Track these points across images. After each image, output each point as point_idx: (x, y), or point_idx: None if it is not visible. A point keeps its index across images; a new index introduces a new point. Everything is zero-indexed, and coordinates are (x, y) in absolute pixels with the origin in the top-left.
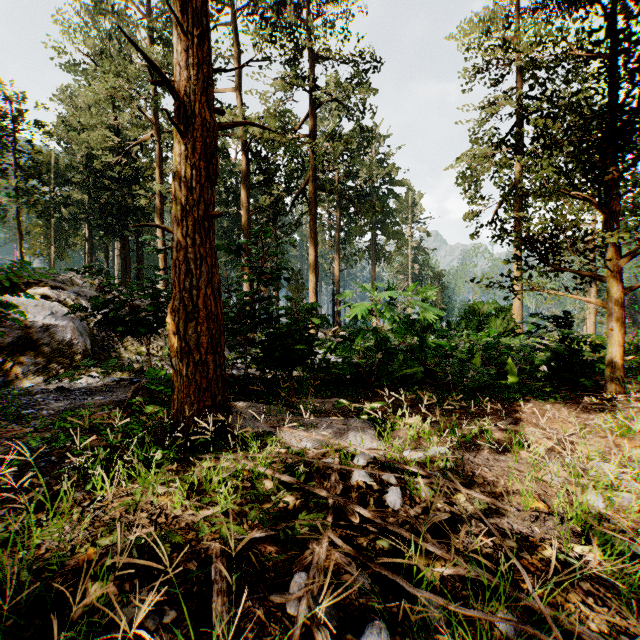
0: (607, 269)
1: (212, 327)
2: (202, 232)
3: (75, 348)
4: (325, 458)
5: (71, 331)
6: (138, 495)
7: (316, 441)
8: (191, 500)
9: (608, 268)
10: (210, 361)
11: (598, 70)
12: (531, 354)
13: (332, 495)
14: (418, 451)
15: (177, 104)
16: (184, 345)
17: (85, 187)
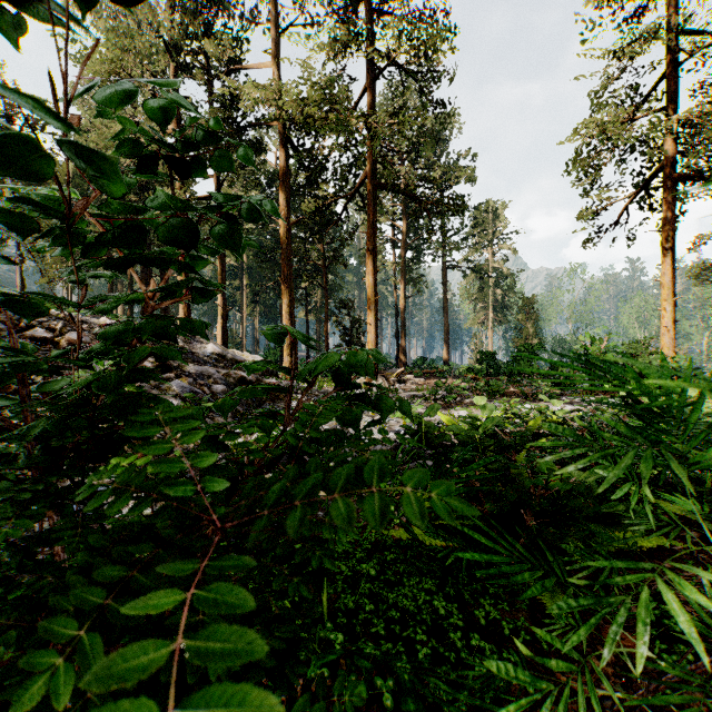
0: None
1: None
2: None
3: None
4: None
5: None
6: None
7: None
8: None
9: None
10: None
11: None
12: None
13: None
14: None
15: None
16: None
17: (101, 201)
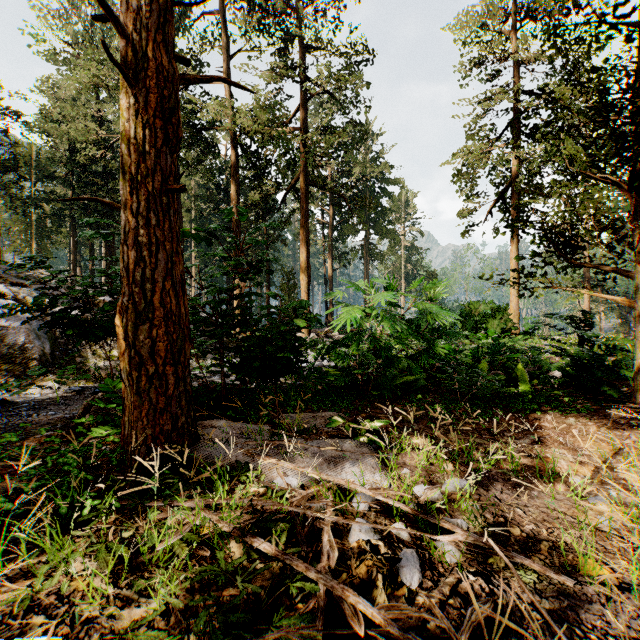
0: (637, 263)
1: (172, 330)
2: (159, 210)
3: (30, 353)
4: (315, 500)
5: (26, 333)
6: (40, 579)
7: (304, 474)
8: (119, 584)
9: (638, 262)
10: (170, 374)
11: (631, 32)
12: (536, 357)
13: (324, 577)
14: (435, 492)
15: (124, 43)
16: (133, 354)
17: (68, 182)
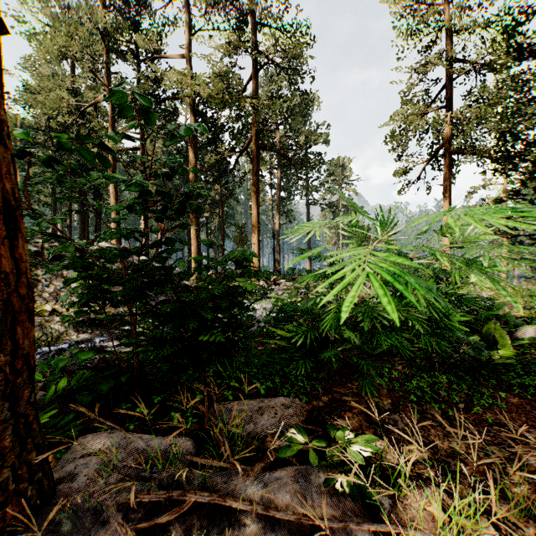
0: None
1: None
2: None
3: None
4: None
5: None
6: None
7: None
8: None
9: None
10: None
11: None
12: (490, 308)
13: None
14: None
15: None
16: None
17: (47, 147)
